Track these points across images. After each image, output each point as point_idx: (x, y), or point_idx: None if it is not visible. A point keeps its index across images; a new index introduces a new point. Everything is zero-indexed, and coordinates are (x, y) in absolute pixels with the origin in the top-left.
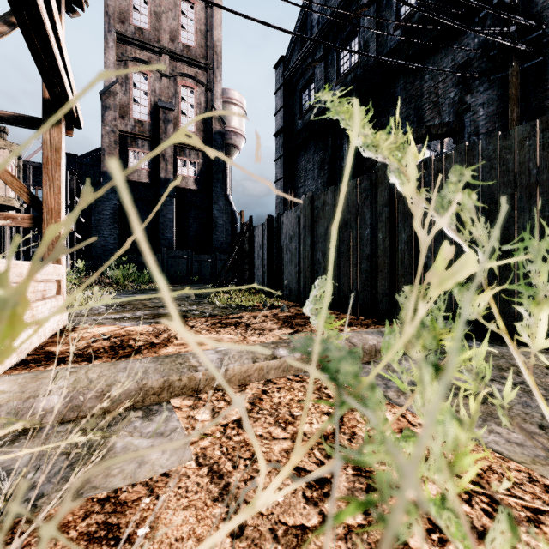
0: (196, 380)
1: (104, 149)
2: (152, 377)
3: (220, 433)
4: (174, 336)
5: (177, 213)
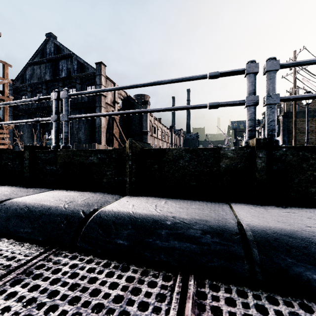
0: None
1: None
2: None
3: None
4: None
5: None
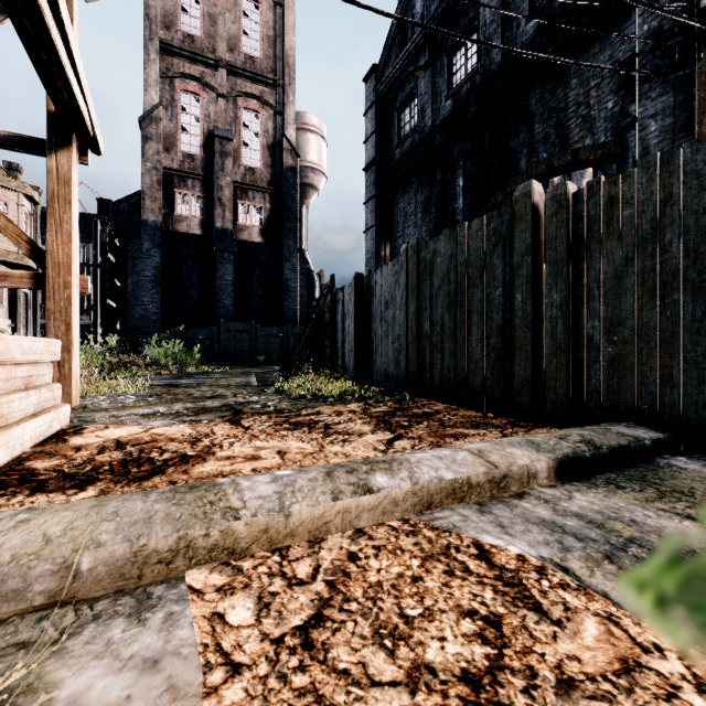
0: (236, 534)
1: (144, 192)
2: (157, 532)
3: (267, 663)
4: (219, 444)
5: (237, 273)
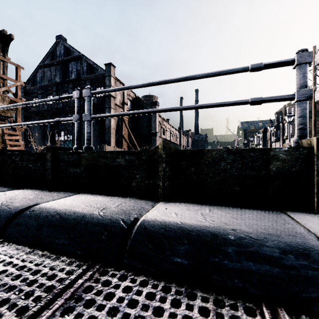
0: None
1: None
2: None
3: None
4: None
5: None
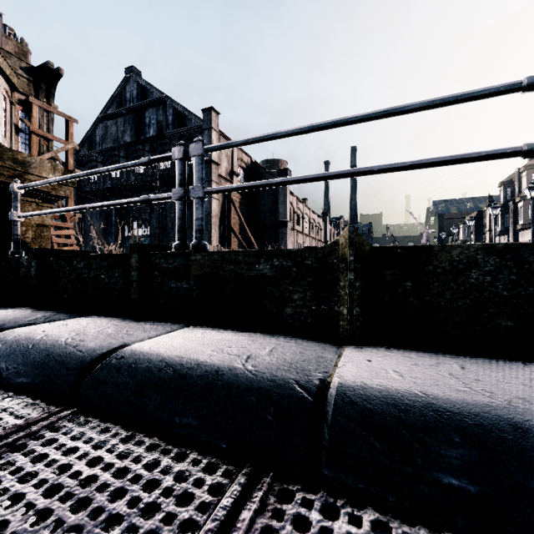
0: None
1: None
2: None
3: None
4: None
5: None
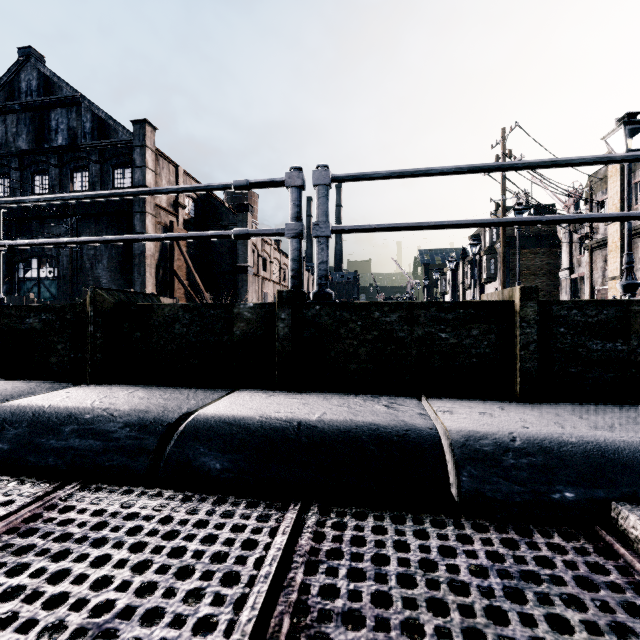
0: None
1: None
2: None
3: None
4: None
5: None
